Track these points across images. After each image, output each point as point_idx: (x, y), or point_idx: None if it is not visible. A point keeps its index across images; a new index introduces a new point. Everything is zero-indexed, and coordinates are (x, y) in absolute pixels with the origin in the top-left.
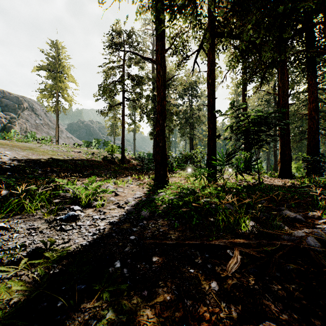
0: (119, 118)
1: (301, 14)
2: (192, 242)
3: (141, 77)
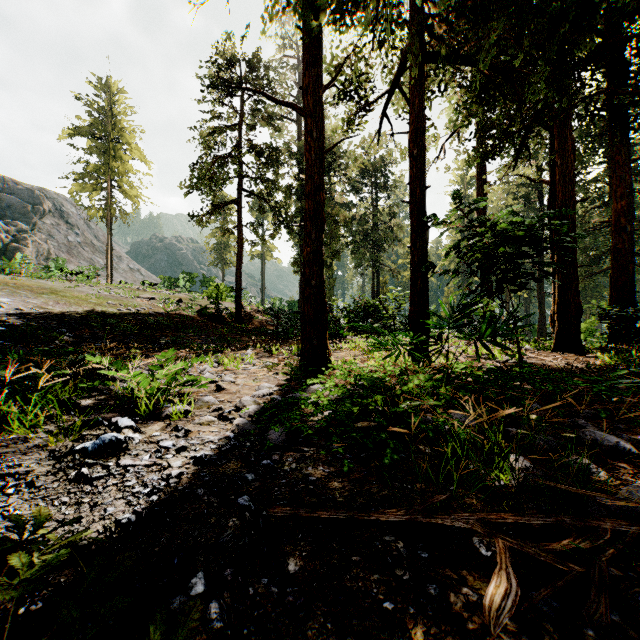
0: (232, 232)
1: (600, 17)
2: (387, 518)
3: (275, 148)
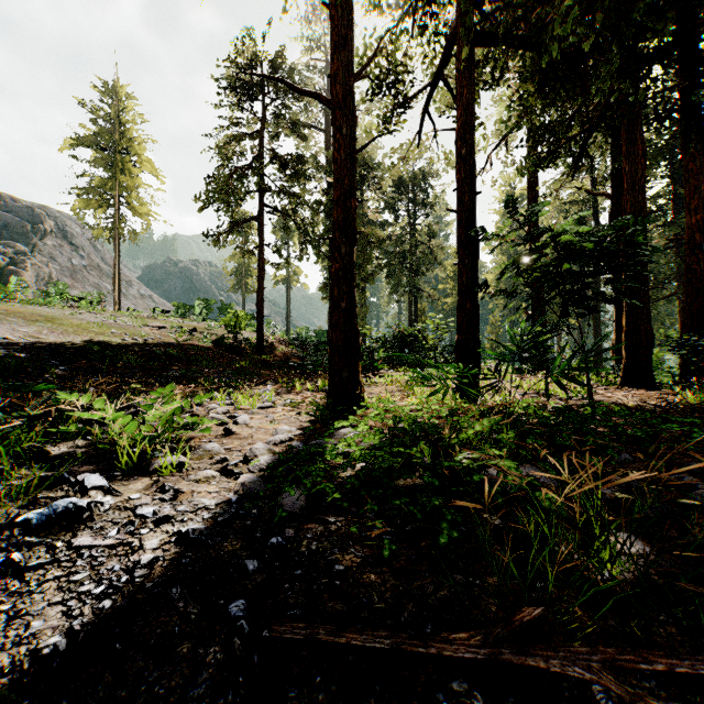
0: (252, 253)
1: None
2: (455, 653)
3: (301, 159)
